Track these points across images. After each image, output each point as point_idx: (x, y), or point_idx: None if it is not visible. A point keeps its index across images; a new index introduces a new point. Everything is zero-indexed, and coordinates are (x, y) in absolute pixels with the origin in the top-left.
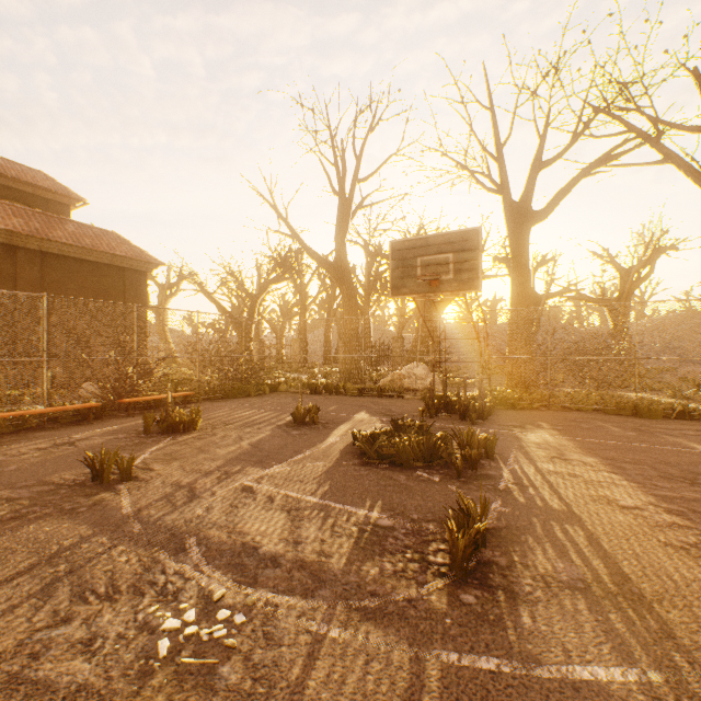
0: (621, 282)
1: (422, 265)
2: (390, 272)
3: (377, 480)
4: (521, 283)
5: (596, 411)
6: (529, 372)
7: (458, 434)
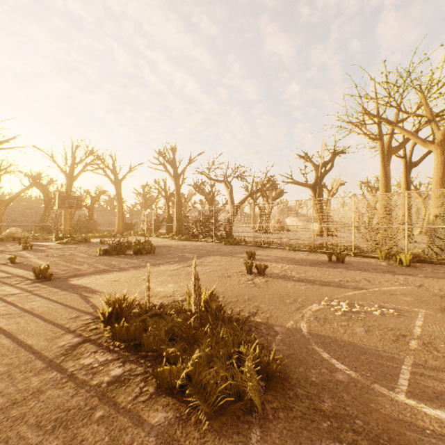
0: (92, 200)
1: (68, 202)
2: (58, 202)
3: (78, 244)
4: None
5: (94, 237)
6: (71, 229)
7: (84, 238)
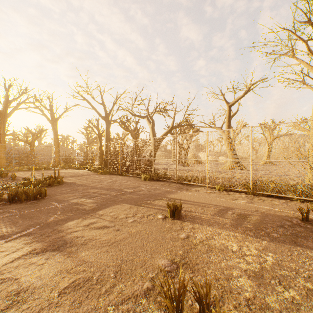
0: (33, 137)
1: None
2: None
3: None
4: (2, 136)
5: (26, 170)
6: (5, 163)
7: None
